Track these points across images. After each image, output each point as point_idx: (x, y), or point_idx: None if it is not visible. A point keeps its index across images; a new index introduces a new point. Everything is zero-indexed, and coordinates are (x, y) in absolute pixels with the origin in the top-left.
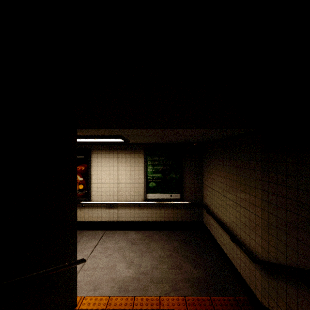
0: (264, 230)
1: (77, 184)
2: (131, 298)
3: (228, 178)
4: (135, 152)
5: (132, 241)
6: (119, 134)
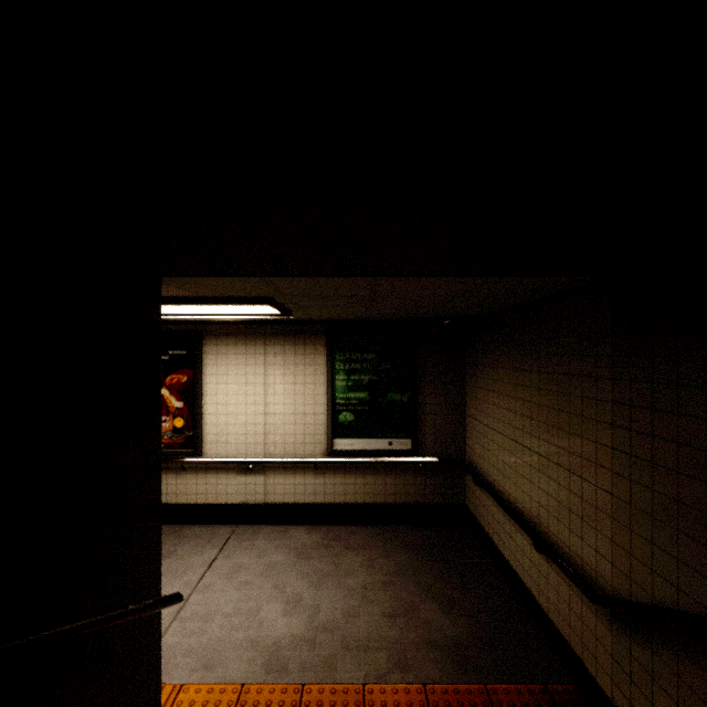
0: (620, 523)
1: (170, 416)
2: (294, 687)
3: (527, 401)
4: (307, 341)
5: (299, 550)
6: (266, 293)
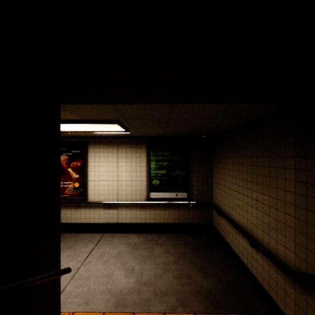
0: (300, 232)
1: (72, 181)
2: (129, 314)
3: (245, 172)
4: (137, 146)
5: (133, 245)
6: (115, 116)
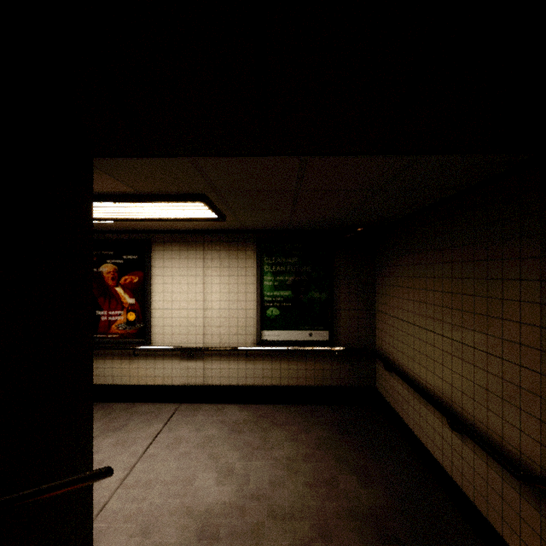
0: None
1: (124, 311)
2: None
3: (438, 291)
4: (239, 247)
5: (232, 425)
6: (198, 186)
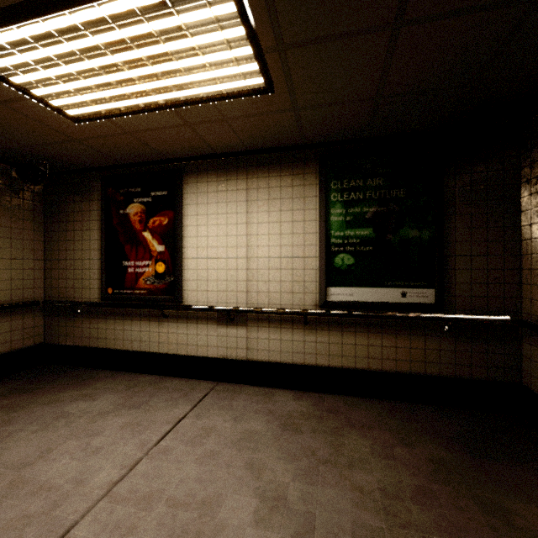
0: None
1: (152, 260)
2: None
3: None
4: (295, 170)
5: (284, 419)
6: None
